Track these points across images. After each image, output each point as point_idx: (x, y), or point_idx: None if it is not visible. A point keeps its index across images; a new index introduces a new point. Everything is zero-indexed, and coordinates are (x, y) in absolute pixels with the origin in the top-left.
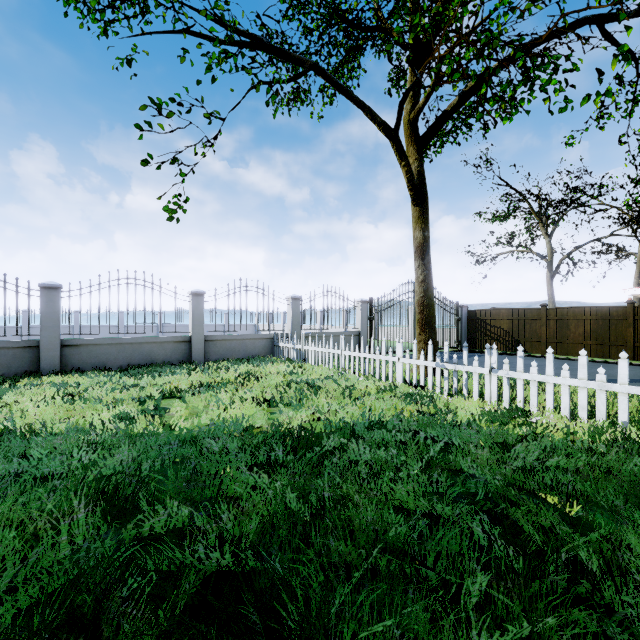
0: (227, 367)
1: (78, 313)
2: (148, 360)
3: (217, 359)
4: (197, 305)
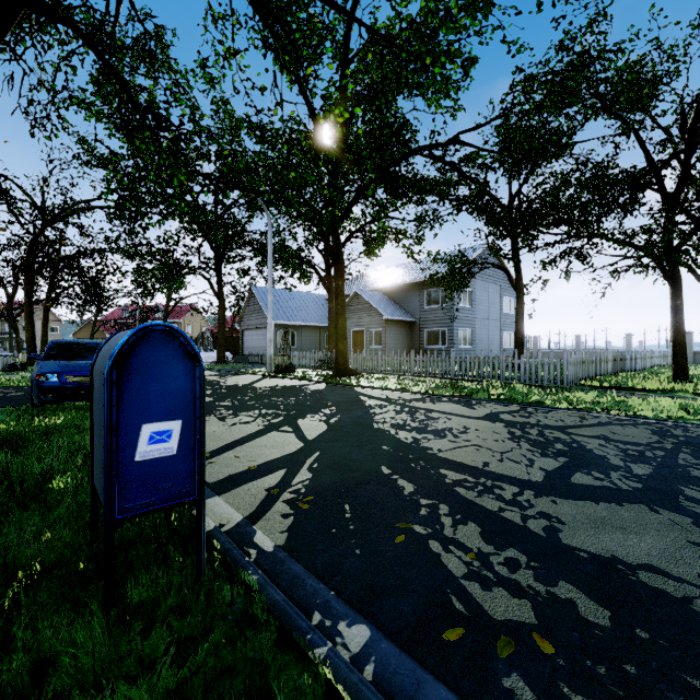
0: None
1: (641, 342)
2: None
3: None
4: (627, 339)
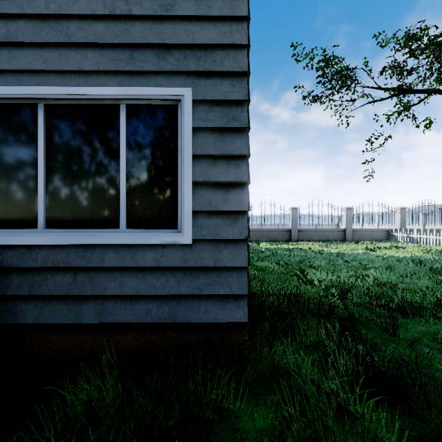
0: (374, 243)
1: None
2: (326, 238)
3: (357, 240)
4: (348, 213)
